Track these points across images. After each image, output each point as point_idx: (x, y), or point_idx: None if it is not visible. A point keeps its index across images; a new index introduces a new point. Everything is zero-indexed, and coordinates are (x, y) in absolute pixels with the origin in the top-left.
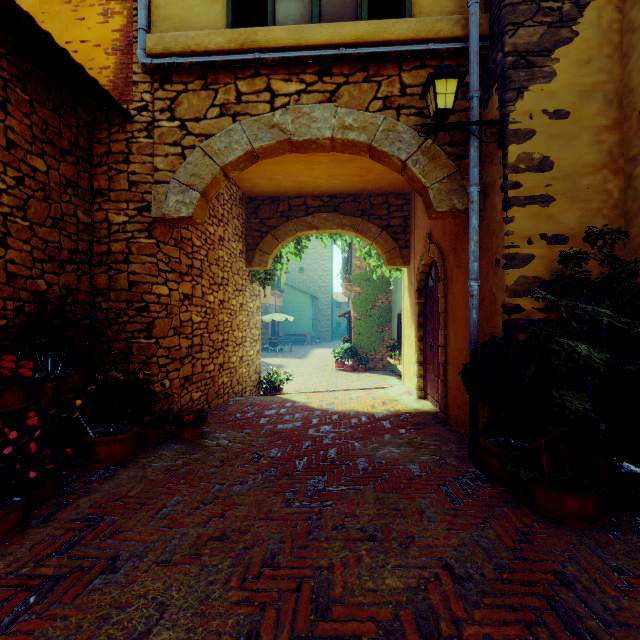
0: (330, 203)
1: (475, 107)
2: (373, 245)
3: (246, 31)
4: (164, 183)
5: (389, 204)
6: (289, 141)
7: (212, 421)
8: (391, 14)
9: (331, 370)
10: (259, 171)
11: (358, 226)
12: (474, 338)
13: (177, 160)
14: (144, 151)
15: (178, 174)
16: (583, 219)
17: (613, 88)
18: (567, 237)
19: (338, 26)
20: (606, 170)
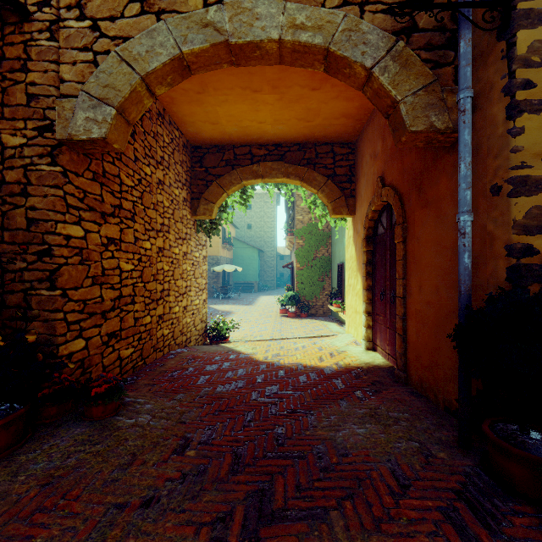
0: (275, 152)
1: None
2: (318, 194)
3: None
4: (71, 97)
5: (334, 153)
6: (226, 45)
7: (143, 382)
8: None
9: (276, 316)
10: (201, 113)
11: (303, 175)
12: (466, 289)
13: (88, 68)
14: (46, 56)
15: (88, 85)
16: None
17: None
18: None
19: None
20: None
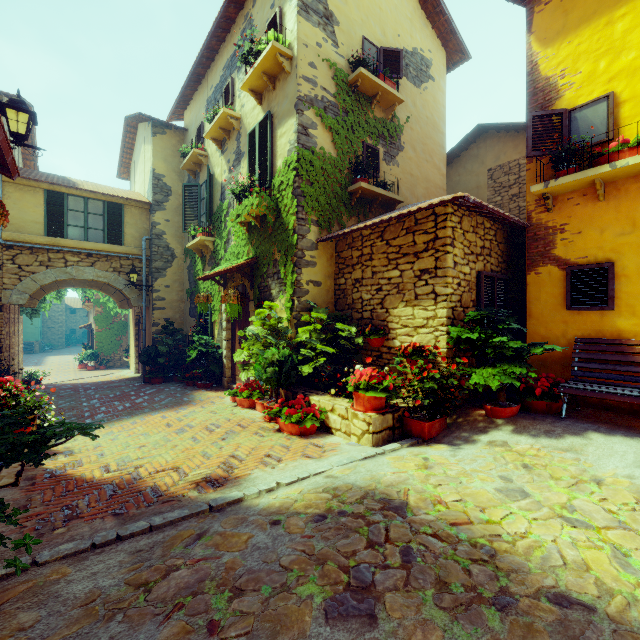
0: None
1: (144, 280)
2: (111, 297)
3: (55, 239)
4: (9, 289)
5: None
6: (74, 278)
7: None
8: (117, 242)
9: (75, 371)
10: None
11: (102, 287)
12: (144, 346)
13: (17, 281)
14: None
15: (18, 287)
16: (174, 314)
17: (182, 281)
18: (170, 319)
19: (96, 244)
20: (180, 302)
